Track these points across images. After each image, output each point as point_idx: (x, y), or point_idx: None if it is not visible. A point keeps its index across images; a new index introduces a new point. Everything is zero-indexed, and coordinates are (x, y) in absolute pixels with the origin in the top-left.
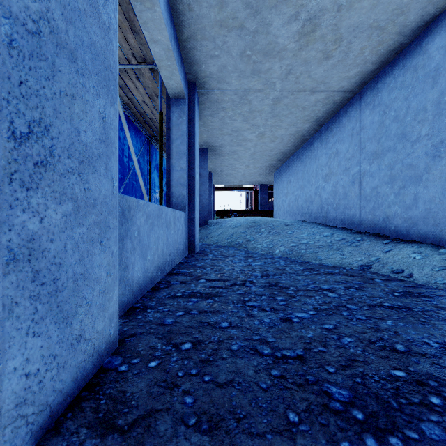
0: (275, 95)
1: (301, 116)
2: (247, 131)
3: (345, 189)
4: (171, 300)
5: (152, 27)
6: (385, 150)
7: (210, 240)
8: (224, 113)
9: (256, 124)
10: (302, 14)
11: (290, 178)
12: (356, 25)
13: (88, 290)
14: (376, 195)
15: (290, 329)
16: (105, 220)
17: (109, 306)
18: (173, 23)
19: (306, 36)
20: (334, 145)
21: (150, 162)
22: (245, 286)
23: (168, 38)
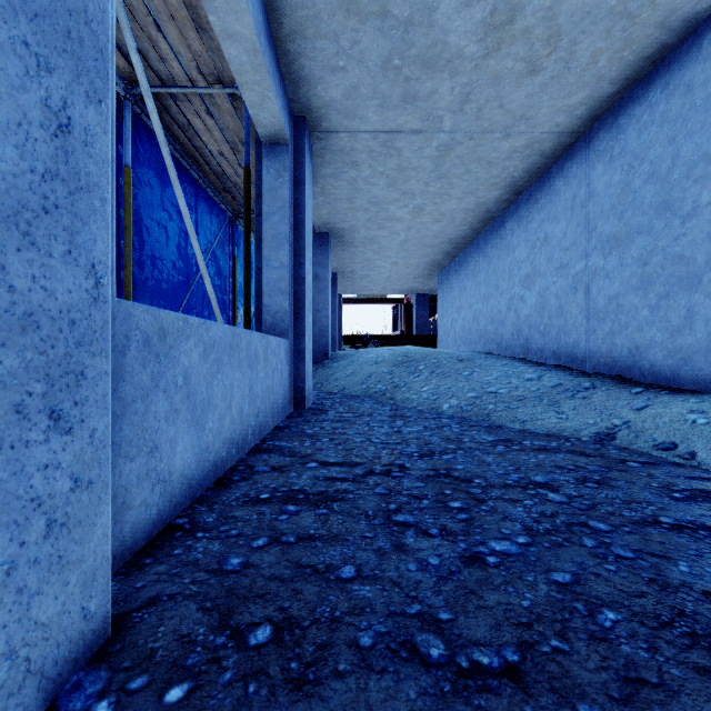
0: (442, 139)
1: (485, 176)
2: (395, 203)
3: (560, 299)
4: (248, 508)
5: (224, 7)
6: (632, 231)
7: (332, 385)
8: (356, 172)
9: (409, 191)
10: None
11: (466, 282)
12: (586, 9)
13: (2, 535)
14: (616, 310)
15: (483, 586)
16: (68, 361)
17: (83, 553)
18: (264, 5)
19: (497, 31)
20: (541, 227)
21: (235, 256)
22: (391, 476)
23: (253, 29)
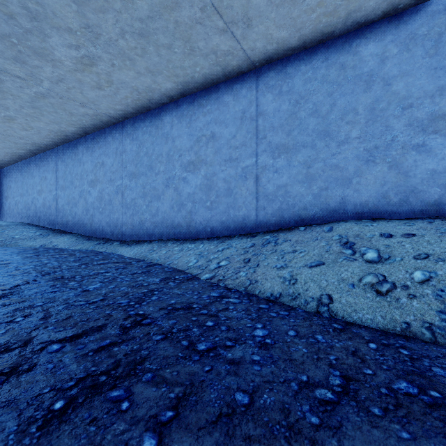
0: None
1: (15, 146)
2: None
3: (50, 203)
4: None
5: None
6: (66, 186)
7: None
8: None
9: None
10: (3, 113)
11: (11, 184)
12: (40, 127)
13: None
14: (63, 209)
15: None
16: None
17: None
18: None
19: (8, 120)
20: (44, 172)
21: None
22: None
23: None
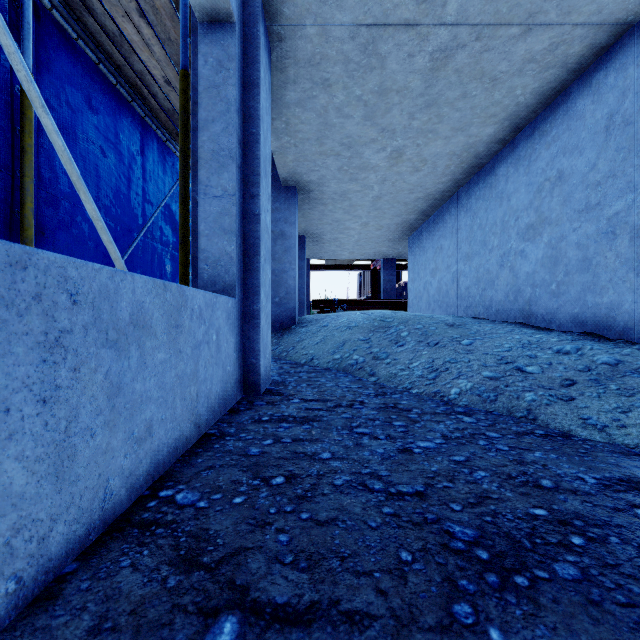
0: (440, 39)
1: (483, 103)
2: (371, 145)
3: (585, 250)
4: None
5: None
6: None
7: (299, 354)
8: (327, 96)
9: (389, 127)
10: None
11: (443, 241)
12: None
13: None
14: None
15: None
16: None
17: None
18: None
19: None
20: (553, 164)
21: None
22: None
23: None
